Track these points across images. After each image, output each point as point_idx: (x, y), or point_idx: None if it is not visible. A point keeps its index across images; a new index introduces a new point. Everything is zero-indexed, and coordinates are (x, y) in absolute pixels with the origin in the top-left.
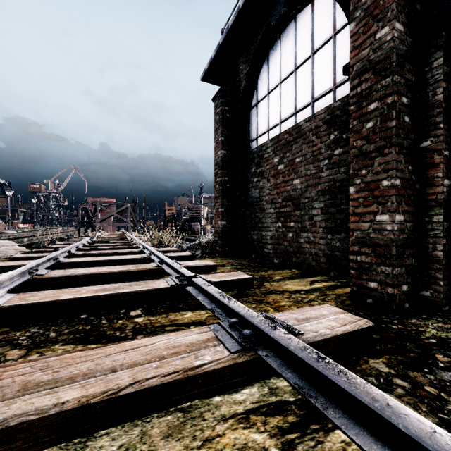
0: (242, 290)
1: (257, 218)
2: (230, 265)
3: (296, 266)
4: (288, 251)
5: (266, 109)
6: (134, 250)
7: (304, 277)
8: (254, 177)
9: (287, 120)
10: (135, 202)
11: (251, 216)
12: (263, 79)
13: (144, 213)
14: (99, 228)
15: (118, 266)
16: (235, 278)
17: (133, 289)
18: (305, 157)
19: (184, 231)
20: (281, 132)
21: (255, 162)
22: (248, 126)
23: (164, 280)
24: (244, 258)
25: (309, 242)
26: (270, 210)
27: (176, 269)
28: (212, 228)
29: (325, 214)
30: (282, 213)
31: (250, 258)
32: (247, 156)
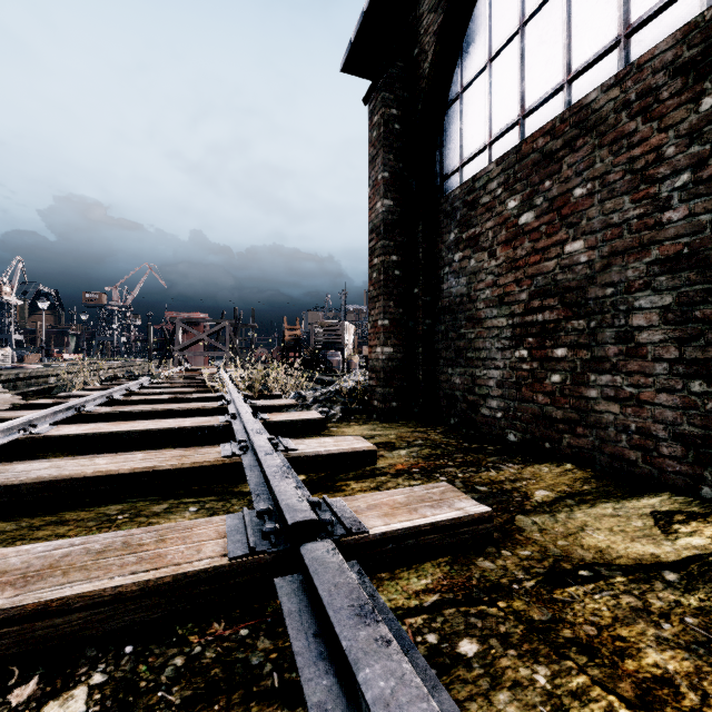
0: (463, 555)
1: (463, 340)
2: (406, 444)
3: (573, 455)
4: (549, 418)
5: (485, 98)
6: (209, 404)
7: (616, 494)
8: (454, 252)
9: (542, 105)
10: (238, 319)
11: (447, 336)
12: (475, 35)
13: (251, 336)
14: (179, 361)
15: (140, 454)
16: (439, 518)
17: (91, 583)
18: (604, 180)
19: (314, 366)
20: (528, 136)
21: (457, 218)
22: (439, 146)
23: (223, 521)
24: (431, 426)
25: (616, 399)
26: (498, 320)
27: (267, 479)
28: (362, 361)
29: (678, 324)
30: (532, 325)
31: (445, 426)
32: (438, 208)
